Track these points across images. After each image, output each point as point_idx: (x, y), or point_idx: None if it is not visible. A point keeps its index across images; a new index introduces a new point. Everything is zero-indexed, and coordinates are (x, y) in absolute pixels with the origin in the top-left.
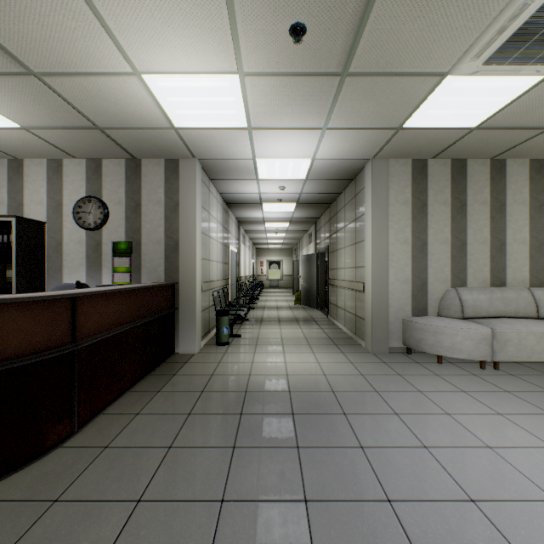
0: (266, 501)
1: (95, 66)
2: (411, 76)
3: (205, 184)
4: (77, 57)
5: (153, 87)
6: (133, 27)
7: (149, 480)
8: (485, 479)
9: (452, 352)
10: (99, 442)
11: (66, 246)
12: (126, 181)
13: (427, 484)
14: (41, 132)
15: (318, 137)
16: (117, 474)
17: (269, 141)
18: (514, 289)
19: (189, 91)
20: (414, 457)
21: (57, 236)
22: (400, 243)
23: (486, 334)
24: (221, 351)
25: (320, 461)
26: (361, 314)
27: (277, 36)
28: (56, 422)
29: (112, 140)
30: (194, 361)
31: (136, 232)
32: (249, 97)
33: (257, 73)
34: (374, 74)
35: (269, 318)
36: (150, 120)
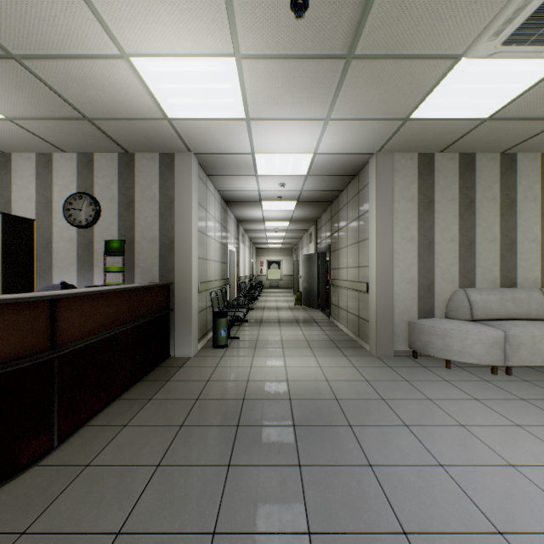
0: (264, 533)
1: (79, 47)
2: (422, 59)
3: (202, 181)
4: (58, 36)
5: (143, 72)
6: (117, 0)
7: (131, 507)
8: (512, 506)
9: (462, 356)
10: (80, 459)
11: (56, 244)
12: (118, 176)
13: (447, 511)
14: (27, 123)
15: (320, 129)
16: (97, 499)
17: (269, 134)
18: (525, 289)
19: (182, 76)
20: (429, 478)
21: (46, 234)
22: (406, 241)
23: (498, 337)
24: (218, 354)
25: (324, 483)
26: (365, 316)
27: (277, 12)
28: (32, 437)
29: (103, 133)
30: (189, 366)
31: (129, 230)
32: (247, 83)
33: (255, 56)
34: (382, 57)
35: (268, 319)
36: (142, 110)
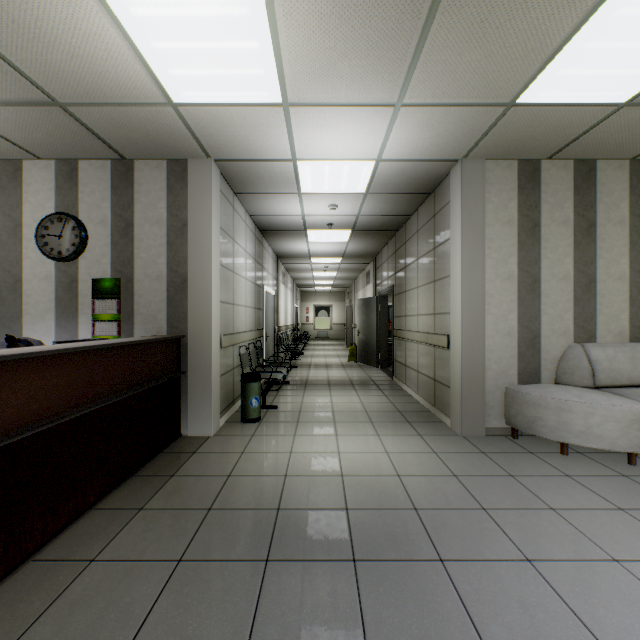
0: None
1: None
2: None
3: (227, 199)
4: None
5: (124, 17)
6: None
7: None
8: None
9: (586, 439)
10: None
11: (27, 283)
12: (112, 191)
13: None
14: None
15: (387, 121)
16: None
17: (316, 128)
18: None
19: (185, 27)
20: None
21: (14, 270)
22: (502, 279)
23: (639, 413)
24: (247, 432)
25: None
26: (444, 380)
27: None
28: None
29: (84, 127)
30: (206, 450)
31: (126, 264)
32: (282, 40)
33: None
34: None
35: (315, 380)
36: (133, 88)
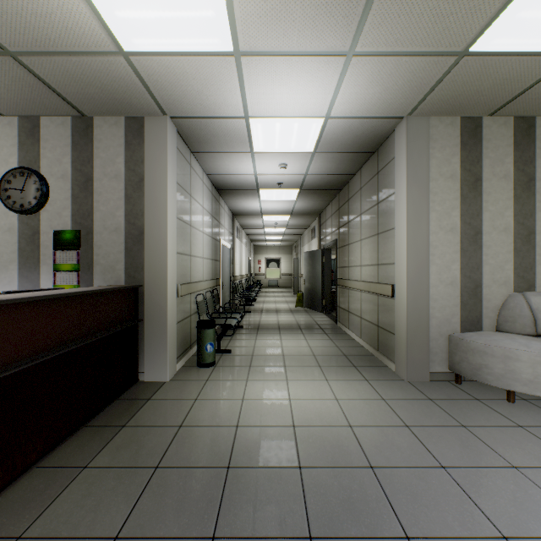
0: None
1: None
2: None
3: (183, 157)
4: None
5: None
6: None
7: None
8: None
9: (534, 387)
10: None
11: None
12: (72, 147)
13: None
14: None
15: (338, 73)
16: None
17: (267, 82)
18: None
19: None
20: None
21: None
22: (445, 231)
23: None
24: (202, 377)
25: None
26: (388, 326)
27: None
28: None
29: (40, 80)
30: (160, 397)
31: (86, 216)
32: None
33: None
34: None
35: (267, 324)
36: (82, 34)
